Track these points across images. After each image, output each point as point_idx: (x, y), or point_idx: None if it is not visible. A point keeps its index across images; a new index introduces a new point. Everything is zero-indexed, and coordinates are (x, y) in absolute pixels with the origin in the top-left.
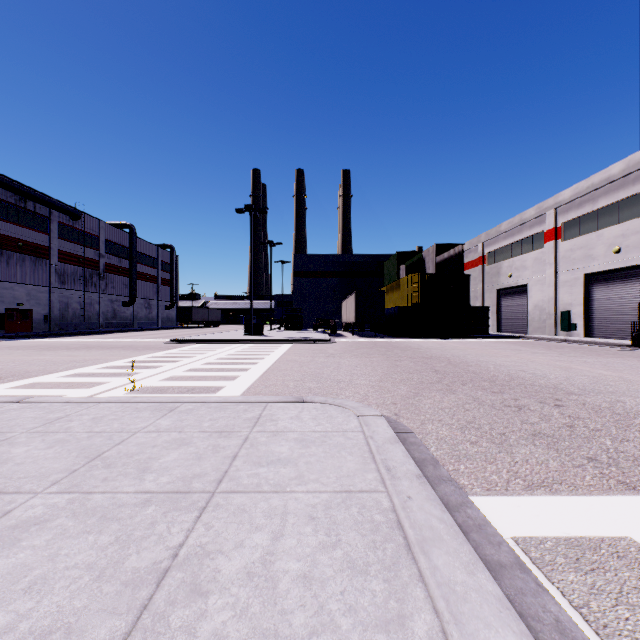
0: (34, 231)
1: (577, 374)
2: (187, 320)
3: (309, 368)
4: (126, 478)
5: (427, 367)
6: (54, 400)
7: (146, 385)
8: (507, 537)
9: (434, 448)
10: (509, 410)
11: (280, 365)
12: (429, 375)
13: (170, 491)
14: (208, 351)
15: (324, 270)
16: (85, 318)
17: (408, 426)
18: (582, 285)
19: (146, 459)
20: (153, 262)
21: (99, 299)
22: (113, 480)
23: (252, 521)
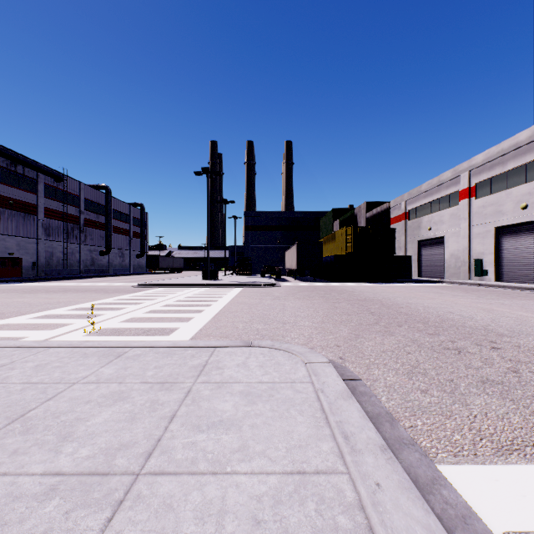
0: (23, 191)
1: (500, 316)
2: (155, 267)
3: (257, 310)
4: (40, 450)
5: (363, 309)
6: (6, 344)
7: (106, 326)
8: (498, 533)
9: (385, 398)
10: (449, 353)
11: (231, 307)
12: (366, 316)
13: (85, 472)
14: (169, 294)
15: (270, 224)
16: (67, 265)
17: (354, 371)
18: (493, 237)
19: (73, 420)
20: (126, 218)
21: (79, 249)
22: (23, 453)
23: (178, 528)
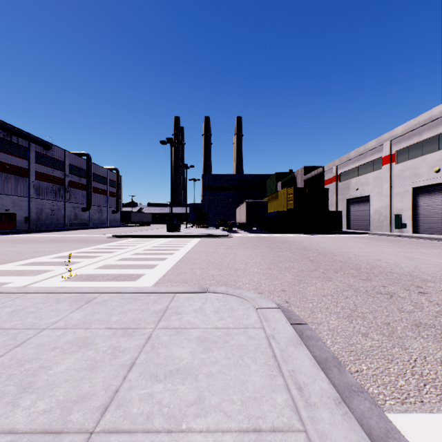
0: (17, 157)
1: (422, 263)
2: (127, 221)
3: (213, 258)
4: None
5: (303, 257)
6: None
7: (82, 273)
8: None
9: (330, 341)
10: (383, 297)
11: (191, 255)
12: (306, 264)
13: (39, 430)
14: (138, 244)
15: (224, 186)
16: (55, 219)
17: (300, 315)
18: (410, 195)
19: (36, 369)
20: (104, 180)
21: (65, 206)
22: None
23: None
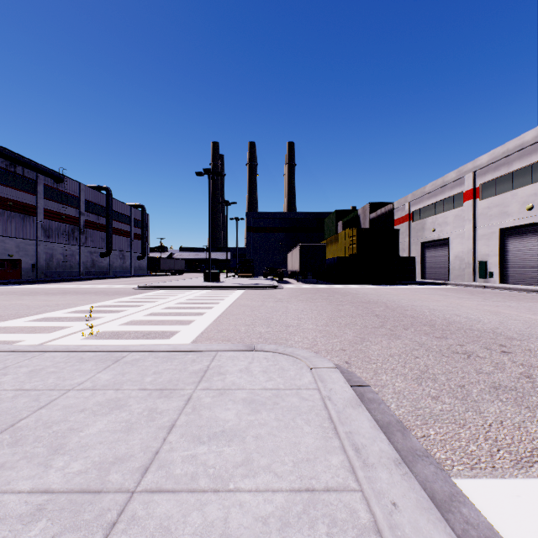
0: (23, 192)
1: (508, 318)
2: (156, 269)
3: (260, 312)
4: (28, 464)
5: (368, 311)
6: (0, 349)
7: (105, 330)
8: None
9: (394, 405)
10: (459, 357)
11: (233, 309)
12: (371, 319)
13: (76, 489)
14: (170, 296)
15: (272, 226)
16: (67, 267)
17: (361, 376)
18: (498, 238)
19: (65, 431)
20: (127, 219)
21: (80, 251)
22: (10, 468)
23: None
